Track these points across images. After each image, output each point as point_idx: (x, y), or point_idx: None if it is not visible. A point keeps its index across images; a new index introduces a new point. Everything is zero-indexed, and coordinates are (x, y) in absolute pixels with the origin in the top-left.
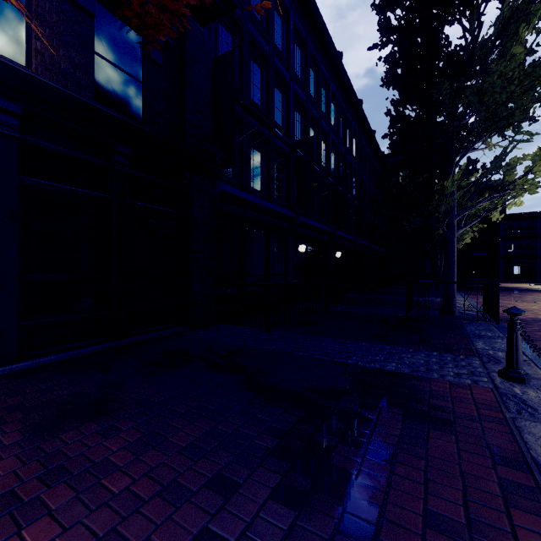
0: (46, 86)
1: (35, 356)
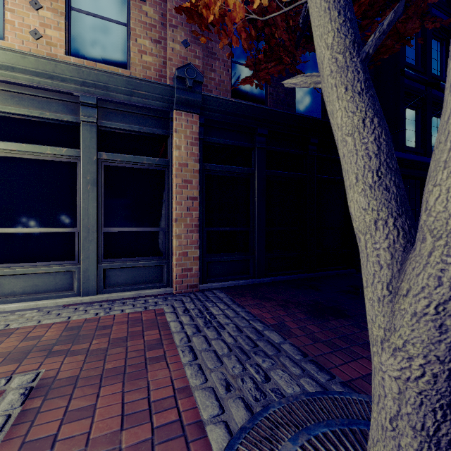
0: (279, 114)
1: (270, 275)
